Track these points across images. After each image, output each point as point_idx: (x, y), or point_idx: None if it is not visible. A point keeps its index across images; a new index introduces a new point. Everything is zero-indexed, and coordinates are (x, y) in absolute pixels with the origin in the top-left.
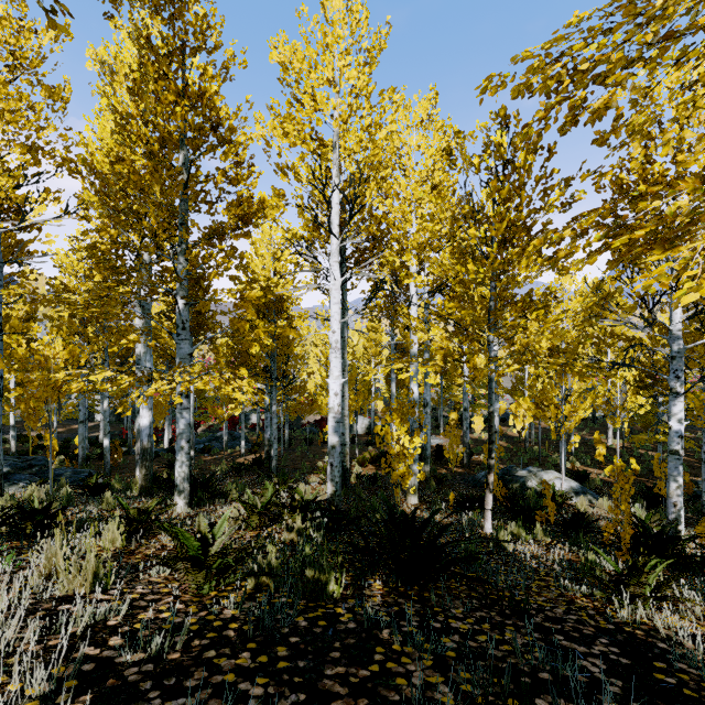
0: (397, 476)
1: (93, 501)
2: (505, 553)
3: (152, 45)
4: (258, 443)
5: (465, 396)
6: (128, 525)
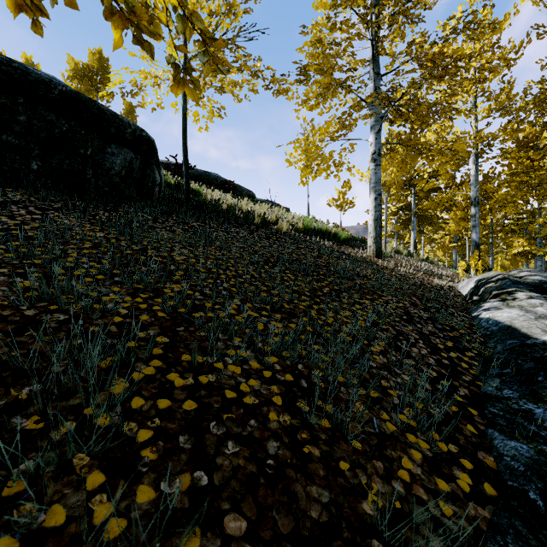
0: None
1: None
2: None
3: None
4: None
5: None
6: None
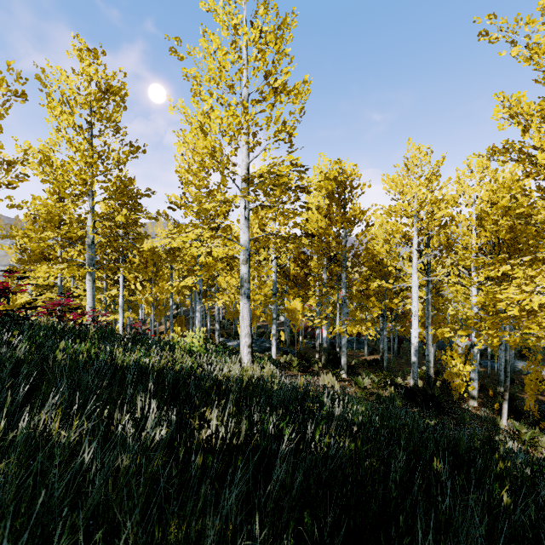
0: (455, 385)
1: None
2: (491, 426)
3: (334, 197)
4: (375, 348)
5: None
6: (333, 376)
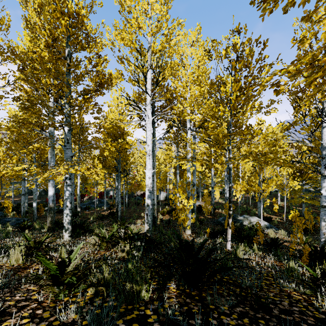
0: (180, 220)
1: (21, 235)
2: (241, 262)
3: None
4: (112, 204)
5: (212, 181)
6: (28, 250)
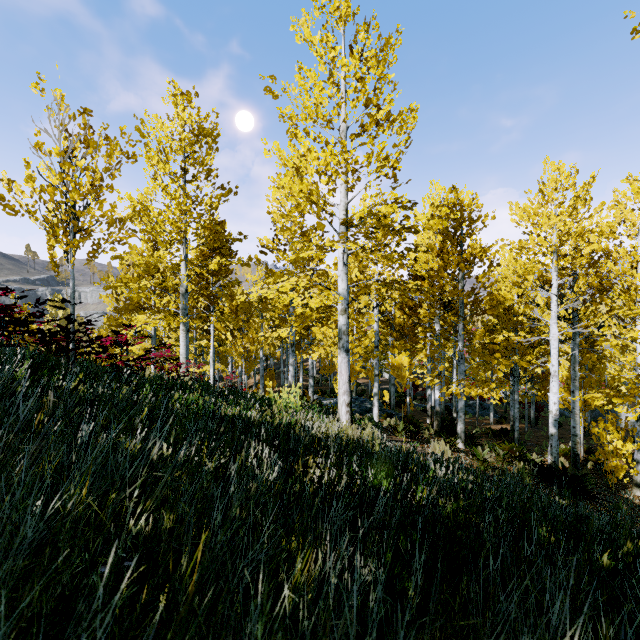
0: (610, 466)
1: None
2: None
3: (448, 233)
4: (504, 416)
5: None
6: (446, 445)
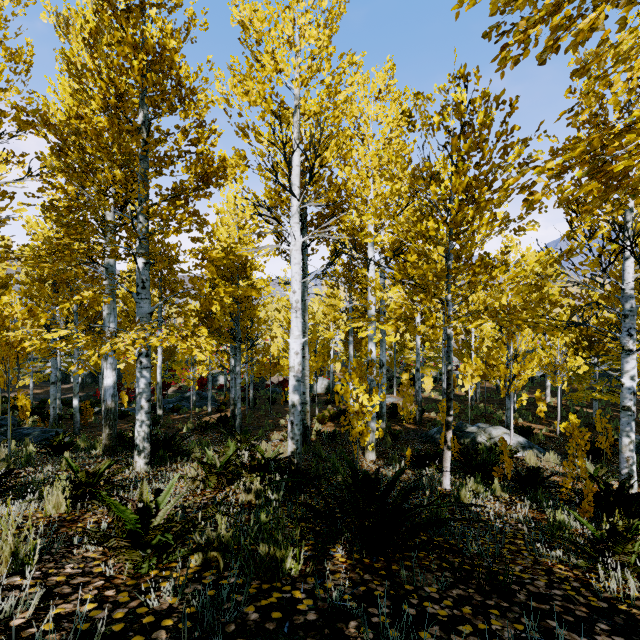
0: (356, 433)
1: (54, 461)
2: (468, 512)
3: None
4: (224, 402)
5: (417, 357)
6: (75, 489)
